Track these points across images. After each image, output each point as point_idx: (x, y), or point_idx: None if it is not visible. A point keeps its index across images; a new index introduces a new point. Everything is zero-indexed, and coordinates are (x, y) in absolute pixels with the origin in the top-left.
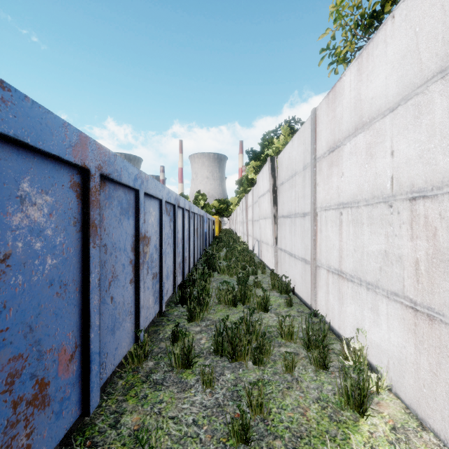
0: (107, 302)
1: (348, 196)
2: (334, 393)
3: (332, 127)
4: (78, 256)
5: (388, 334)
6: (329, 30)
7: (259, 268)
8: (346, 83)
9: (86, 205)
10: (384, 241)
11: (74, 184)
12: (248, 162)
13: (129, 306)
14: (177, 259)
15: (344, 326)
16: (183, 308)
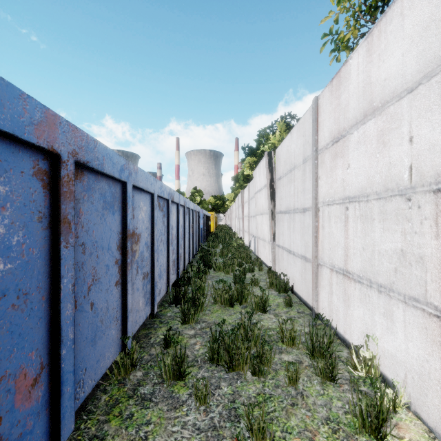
0: (86, 310)
1: (355, 190)
2: (345, 412)
3: (337, 115)
4: (44, 258)
5: (405, 344)
6: (332, 13)
7: (255, 265)
8: (352, 66)
9: (56, 197)
10: (401, 239)
11: (39, 171)
12: (244, 158)
13: (114, 312)
14: (171, 256)
15: (350, 331)
16: (177, 308)
